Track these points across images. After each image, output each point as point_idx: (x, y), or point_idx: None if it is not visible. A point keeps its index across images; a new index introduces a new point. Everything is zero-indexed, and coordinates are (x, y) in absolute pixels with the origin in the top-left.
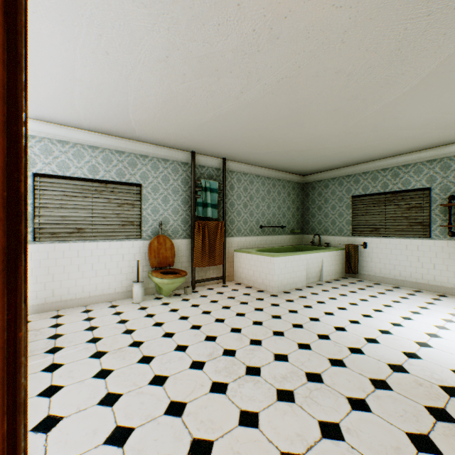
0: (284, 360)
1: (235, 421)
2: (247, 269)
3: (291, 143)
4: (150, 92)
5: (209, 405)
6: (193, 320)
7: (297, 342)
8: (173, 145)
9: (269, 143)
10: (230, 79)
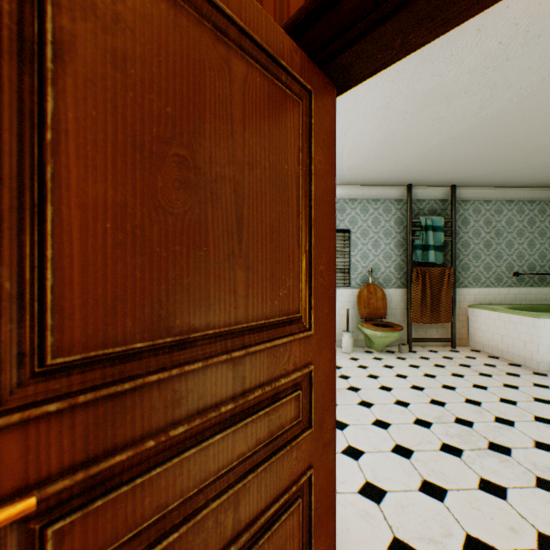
0: None
1: (473, 484)
2: (490, 333)
3: None
4: (366, 138)
5: (439, 460)
6: (412, 380)
7: None
8: (385, 182)
9: (529, 154)
10: (464, 100)
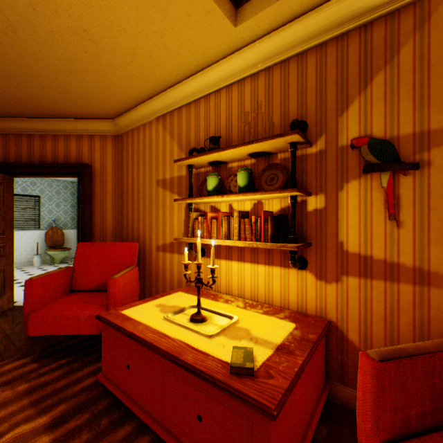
0: None
1: None
2: None
3: None
4: None
5: None
6: None
7: None
8: None
9: None
10: None
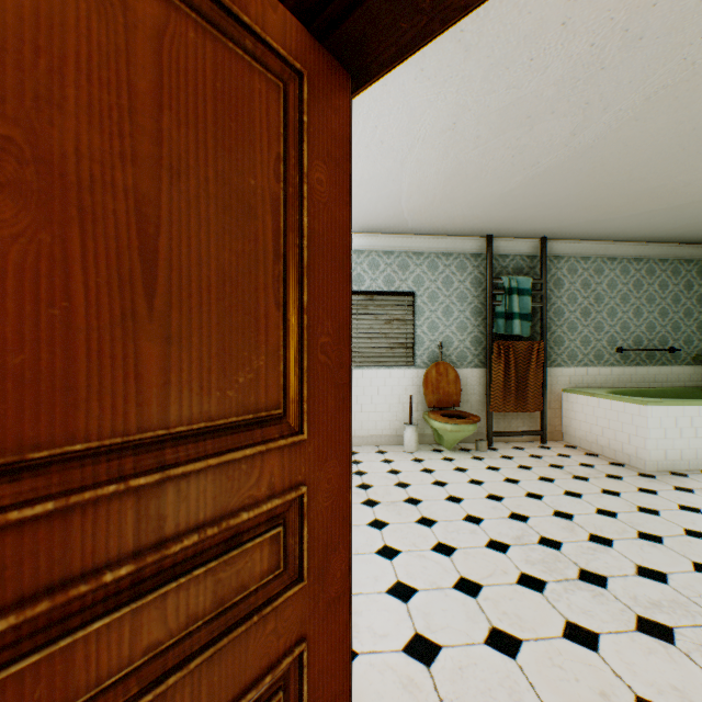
0: (656, 580)
1: (556, 631)
2: (588, 424)
3: (687, 190)
4: (429, 171)
5: (515, 598)
6: (489, 487)
7: (692, 560)
8: (458, 231)
9: (633, 199)
10: (551, 123)
